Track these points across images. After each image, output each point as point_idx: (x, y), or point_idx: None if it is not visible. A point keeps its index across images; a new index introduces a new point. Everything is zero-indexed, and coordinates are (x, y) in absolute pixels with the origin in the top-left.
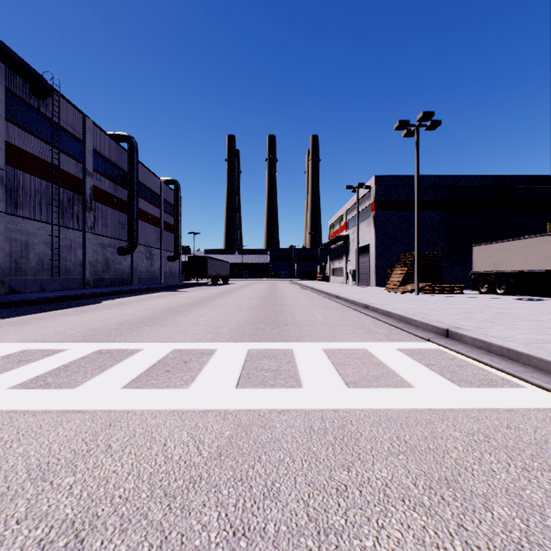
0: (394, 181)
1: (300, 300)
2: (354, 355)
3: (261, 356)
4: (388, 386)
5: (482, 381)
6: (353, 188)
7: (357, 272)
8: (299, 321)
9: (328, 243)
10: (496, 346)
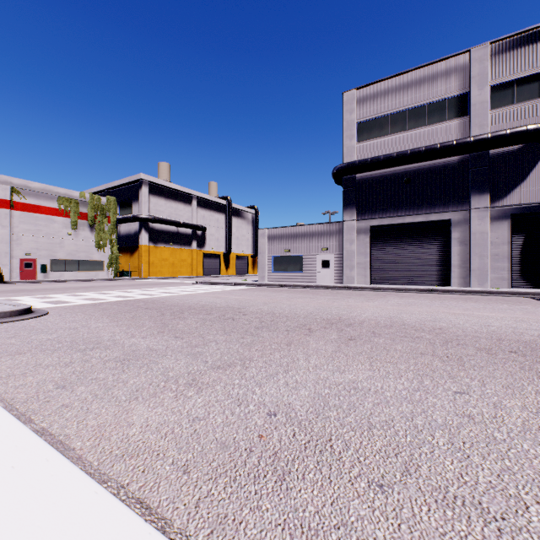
0: None
1: None
2: None
3: None
4: None
5: None
6: None
7: None
8: None
9: None
10: None
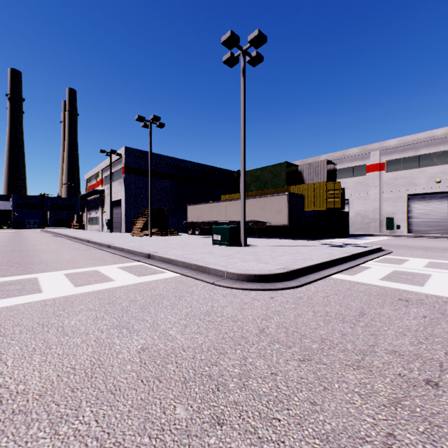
0: (140, 154)
1: (50, 246)
2: (87, 274)
3: (6, 284)
4: (102, 282)
5: (151, 273)
6: (107, 152)
7: (110, 221)
8: (46, 260)
9: (85, 195)
10: (166, 258)
